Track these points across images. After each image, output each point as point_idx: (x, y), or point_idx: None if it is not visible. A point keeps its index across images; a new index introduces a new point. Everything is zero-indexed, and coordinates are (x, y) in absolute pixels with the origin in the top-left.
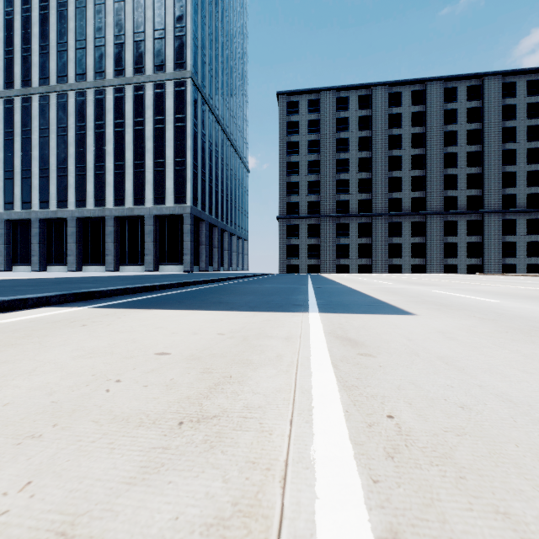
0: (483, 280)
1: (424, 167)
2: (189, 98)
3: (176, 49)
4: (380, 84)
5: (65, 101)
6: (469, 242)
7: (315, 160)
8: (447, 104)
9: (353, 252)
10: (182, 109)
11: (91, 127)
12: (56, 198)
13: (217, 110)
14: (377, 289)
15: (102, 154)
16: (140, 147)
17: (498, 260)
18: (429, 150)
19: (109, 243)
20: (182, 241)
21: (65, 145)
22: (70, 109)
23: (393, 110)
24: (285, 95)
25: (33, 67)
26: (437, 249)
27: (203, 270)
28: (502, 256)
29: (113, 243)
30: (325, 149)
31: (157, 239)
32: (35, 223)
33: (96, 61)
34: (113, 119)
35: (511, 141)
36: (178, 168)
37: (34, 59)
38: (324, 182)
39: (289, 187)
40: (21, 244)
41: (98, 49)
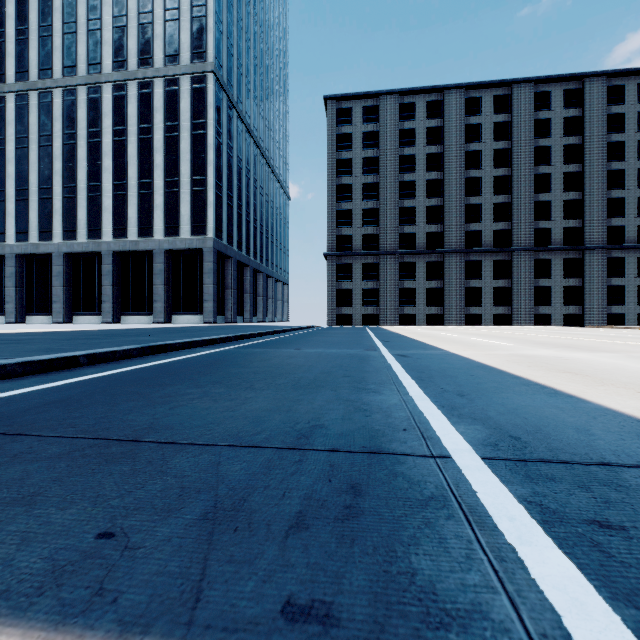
0: (631, 336)
1: (510, 191)
2: (211, 97)
3: (194, 34)
4: (454, 87)
5: (49, 101)
6: (566, 285)
7: (372, 182)
8: (538, 112)
9: (420, 298)
10: (201, 113)
11: (83, 135)
12: (37, 227)
13: (249, 118)
14: (521, 361)
15: (97, 171)
16: (146, 162)
17: (603, 309)
18: (515, 170)
19: (106, 286)
20: (201, 283)
21: (49, 158)
22: (55, 111)
23: (471, 120)
24: (335, 100)
25: (7, 58)
26: (526, 295)
27: (230, 321)
28: (607, 303)
29: (111, 287)
30: (385, 168)
31: (169, 281)
32: (10, 260)
33: (89, 50)
34: (111, 125)
35: (618, 159)
36: (196, 189)
37: (9, 47)
38: (384, 210)
39: (339, 216)
40: None
41: (93, 34)
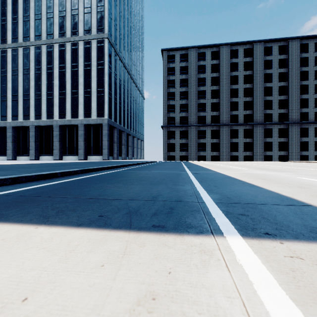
0: (305, 166)
1: (252, 95)
2: (106, 50)
3: (98, 19)
4: (225, 44)
5: (28, 52)
6: (279, 141)
7: (185, 91)
8: (266, 56)
9: (208, 147)
10: (101, 58)
11: (44, 69)
12: (22, 113)
13: (124, 60)
14: (247, 175)
15: (51, 86)
16: (75, 81)
17: (297, 153)
18: (255, 85)
19: (55, 142)
20: (102, 140)
21: (28, 80)
22: (31, 57)
23: (233, 60)
24: (166, 51)
25: (8, 31)
26: (260, 146)
27: (115, 159)
28: (299, 150)
29: (58, 142)
30: (191, 84)
31: (86, 139)
32: (9, 129)
33: (47, 27)
34: (58, 63)
35: (305, 79)
36: (99, 95)
37: (9, 26)
38: (190, 104)
39: (169, 107)
40: (0, 142)
41: (49, 19)
